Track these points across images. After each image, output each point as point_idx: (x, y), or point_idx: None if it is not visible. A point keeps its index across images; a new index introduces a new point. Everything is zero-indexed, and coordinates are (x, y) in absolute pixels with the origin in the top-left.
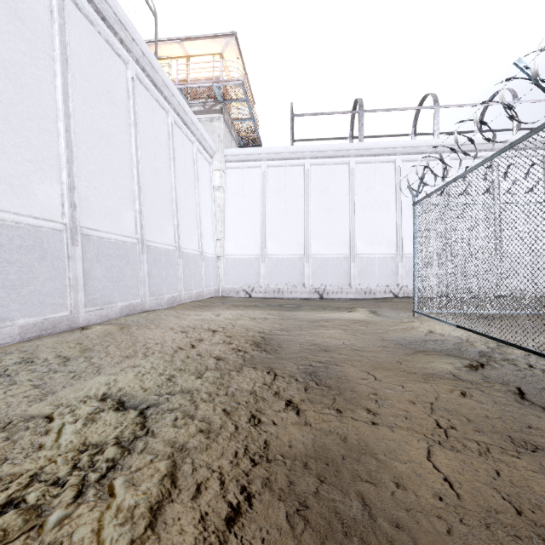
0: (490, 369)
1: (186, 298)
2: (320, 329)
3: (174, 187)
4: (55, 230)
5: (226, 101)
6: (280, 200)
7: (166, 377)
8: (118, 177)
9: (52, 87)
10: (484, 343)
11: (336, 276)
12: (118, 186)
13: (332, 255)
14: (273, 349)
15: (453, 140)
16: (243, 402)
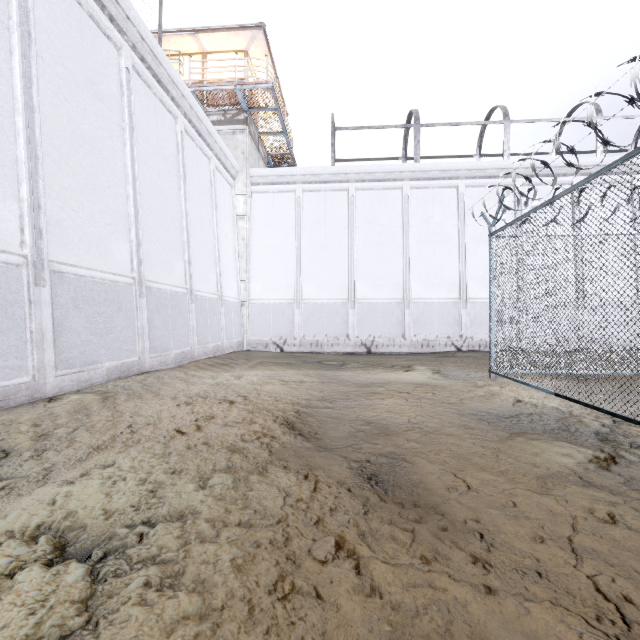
0: (627, 465)
1: (200, 354)
2: (374, 399)
3: (184, 213)
4: (10, 264)
5: (251, 110)
6: (319, 232)
7: (148, 488)
8: (107, 196)
9: (6, 67)
10: (594, 419)
11: (387, 325)
12: (107, 209)
13: (382, 299)
14: (312, 432)
15: (526, 161)
16: (266, 541)
